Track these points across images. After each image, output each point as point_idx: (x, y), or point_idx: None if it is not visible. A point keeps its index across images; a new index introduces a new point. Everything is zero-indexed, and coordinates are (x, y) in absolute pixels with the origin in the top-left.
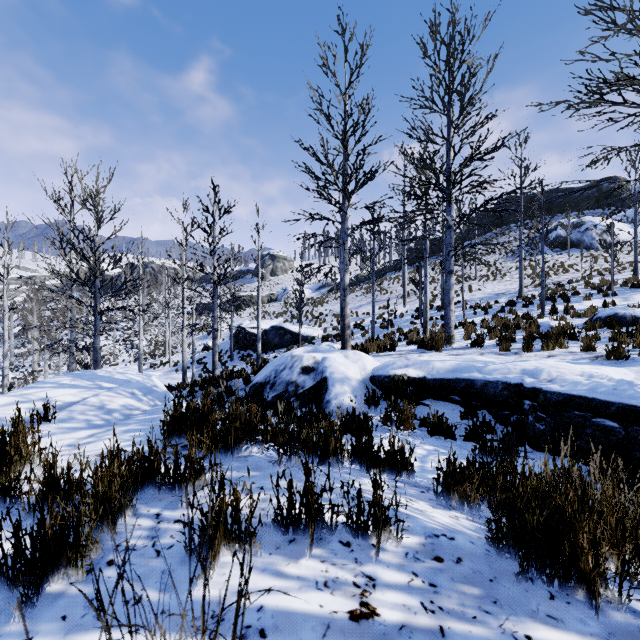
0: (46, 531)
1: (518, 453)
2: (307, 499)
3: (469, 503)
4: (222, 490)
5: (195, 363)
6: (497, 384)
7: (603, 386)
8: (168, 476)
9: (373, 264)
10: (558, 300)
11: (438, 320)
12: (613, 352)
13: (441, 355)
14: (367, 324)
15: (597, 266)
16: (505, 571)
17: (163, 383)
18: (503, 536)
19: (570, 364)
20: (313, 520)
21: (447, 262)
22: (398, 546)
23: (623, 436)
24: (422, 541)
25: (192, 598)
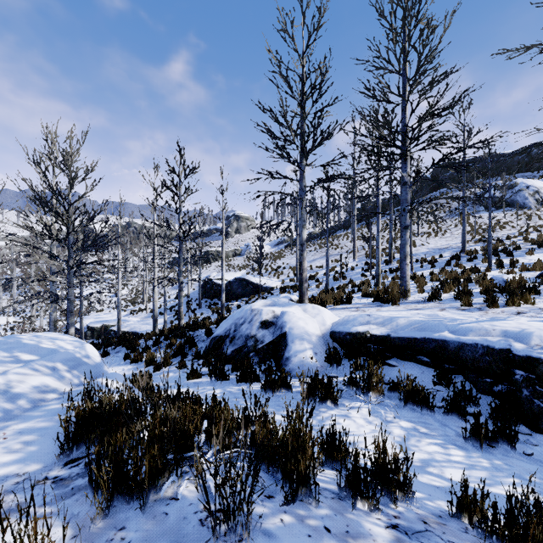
0: None
1: (517, 437)
2: None
3: None
4: None
5: (168, 310)
6: (476, 347)
7: None
8: None
9: (327, 221)
10: (501, 254)
11: (387, 273)
12: None
13: (400, 309)
14: (321, 276)
15: (531, 223)
16: None
17: (139, 328)
18: None
19: None
20: None
21: (403, 217)
22: None
23: None
24: None
25: None
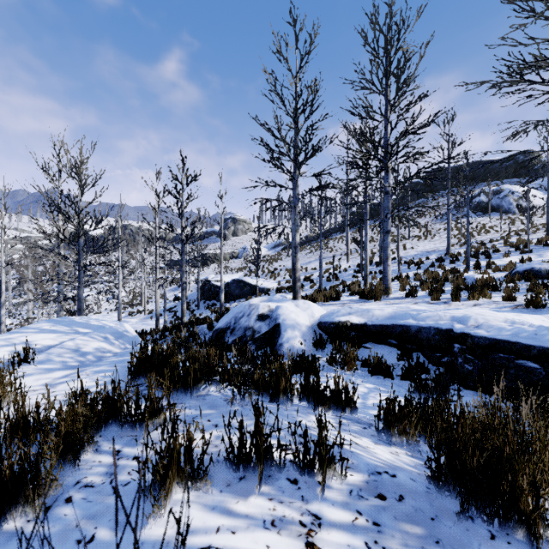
0: (3, 471)
1: (449, 391)
2: (257, 438)
3: (408, 439)
4: (175, 431)
5: (167, 311)
6: (430, 329)
7: (525, 331)
8: (130, 415)
9: (320, 225)
10: (481, 257)
11: (377, 274)
12: (531, 301)
13: (380, 304)
14: (315, 278)
15: (514, 227)
16: (446, 509)
17: (139, 328)
18: (442, 474)
19: (494, 312)
20: (262, 459)
21: (385, 223)
22: (343, 484)
23: (543, 376)
24: (365, 478)
25: (143, 537)
